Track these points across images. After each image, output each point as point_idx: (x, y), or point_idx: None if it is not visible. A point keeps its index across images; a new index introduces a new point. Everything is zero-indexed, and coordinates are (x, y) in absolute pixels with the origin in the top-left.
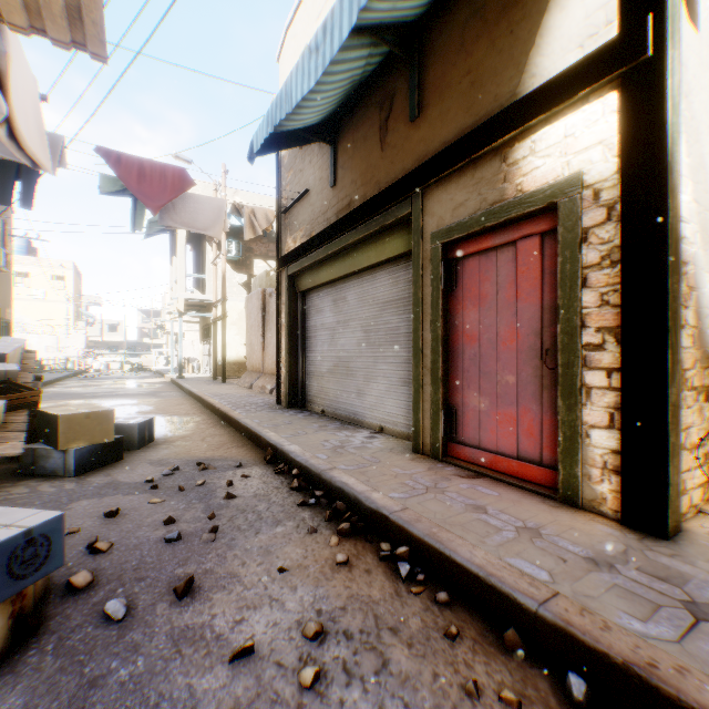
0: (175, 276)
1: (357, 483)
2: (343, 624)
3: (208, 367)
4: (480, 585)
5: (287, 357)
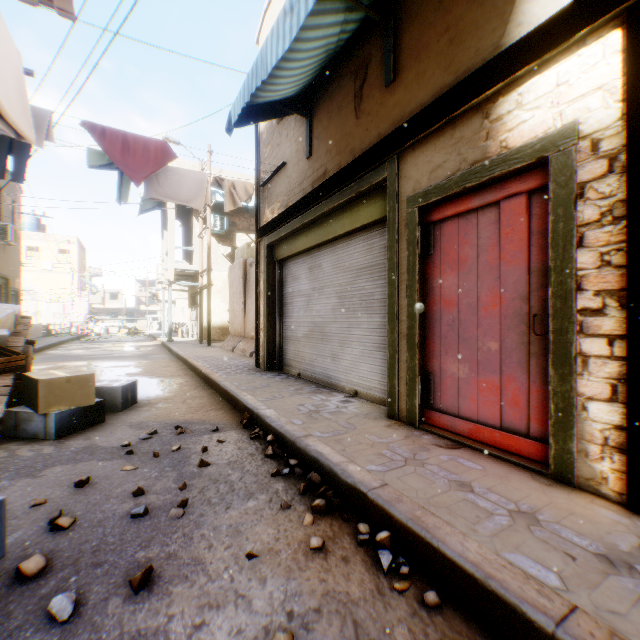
0: (166, 248)
1: (332, 453)
2: (318, 633)
3: (196, 331)
4: (476, 588)
5: (265, 322)
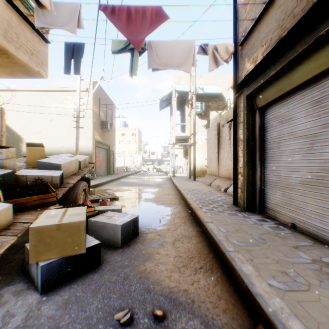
0: (172, 126)
1: None
2: None
3: (187, 171)
4: None
5: (245, 167)
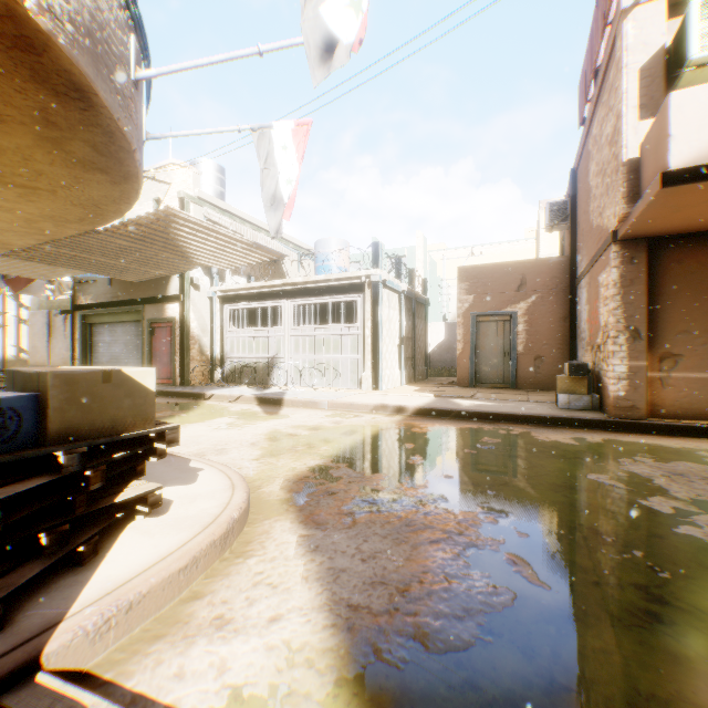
0: None
1: None
2: None
3: None
4: None
5: (82, 355)
